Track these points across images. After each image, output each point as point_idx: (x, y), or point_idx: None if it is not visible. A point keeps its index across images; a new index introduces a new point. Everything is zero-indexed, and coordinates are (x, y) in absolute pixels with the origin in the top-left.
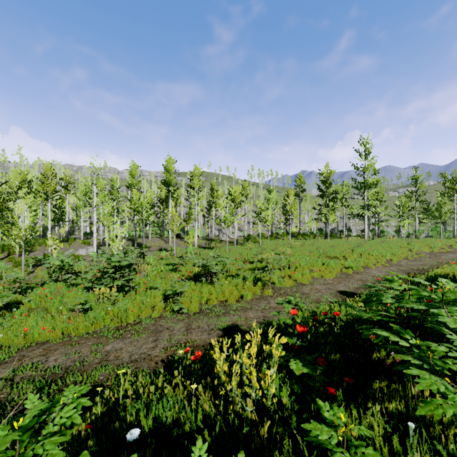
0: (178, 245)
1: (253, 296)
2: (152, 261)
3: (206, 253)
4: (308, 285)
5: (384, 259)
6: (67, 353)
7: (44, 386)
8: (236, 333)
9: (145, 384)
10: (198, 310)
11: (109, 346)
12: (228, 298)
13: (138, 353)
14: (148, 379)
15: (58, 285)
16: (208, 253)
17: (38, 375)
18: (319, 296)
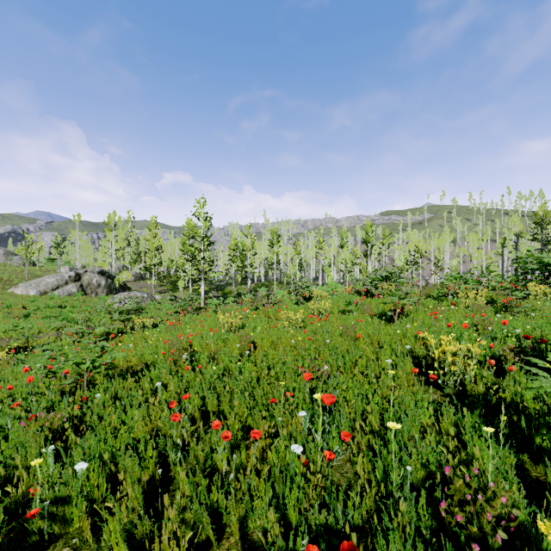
0: None
1: None
2: None
3: None
4: None
5: None
6: None
7: None
8: None
9: None
10: None
11: None
12: None
13: None
14: None
15: None
16: None
17: None
18: None
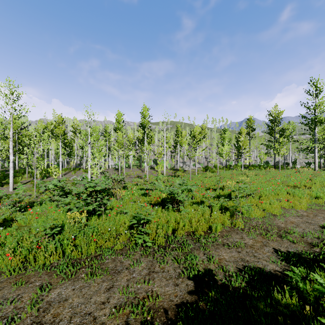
0: (151, 174)
1: (222, 228)
2: (129, 186)
3: (173, 180)
4: (279, 216)
5: None
6: (6, 298)
7: None
8: (212, 291)
9: None
10: (164, 244)
11: (55, 292)
12: (196, 228)
13: (83, 311)
14: None
15: (52, 205)
16: (174, 180)
17: None
18: (301, 233)
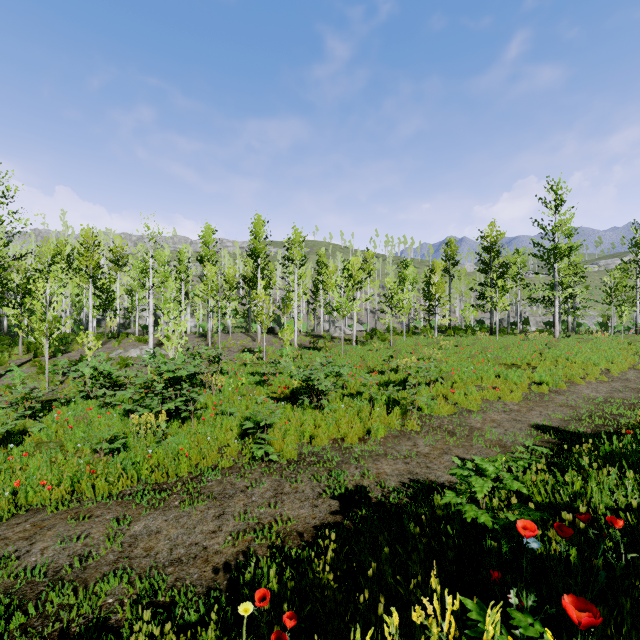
0: (270, 345)
1: (388, 432)
2: (231, 368)
3: (311, 356)
4: (477, 412)
5: (597, 369)
6: (66, 536)
7: (4, 615)
8: (363, 508)
9: (186, 627)
10: (296, 457)
11: (139, 525)
12: (346, 434)
13: (187, 542)
14: (192, 615)
15: (89, 405)
16: (313, 357)
17: (3, 586)
18: (501, 434)
